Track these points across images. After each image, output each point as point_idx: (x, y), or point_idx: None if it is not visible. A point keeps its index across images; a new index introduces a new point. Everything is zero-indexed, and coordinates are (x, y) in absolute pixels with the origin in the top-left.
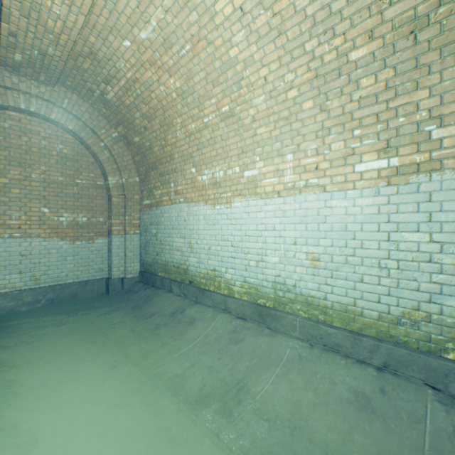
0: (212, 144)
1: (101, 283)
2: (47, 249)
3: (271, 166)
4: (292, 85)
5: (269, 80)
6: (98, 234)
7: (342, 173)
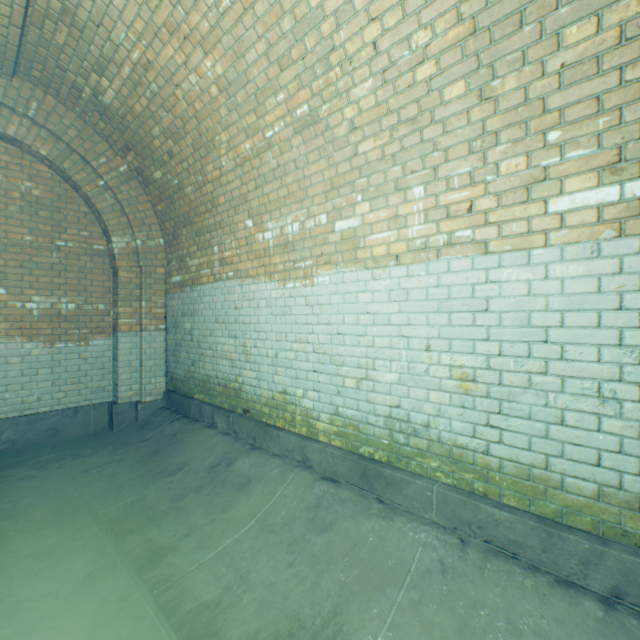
0: (281, 177)
1: (100, 411)
2: (3, 357)
3: (383, 210)
4: (426, 54)
5: (381, 48)
6: (95, 331)
7: (521, 217)
